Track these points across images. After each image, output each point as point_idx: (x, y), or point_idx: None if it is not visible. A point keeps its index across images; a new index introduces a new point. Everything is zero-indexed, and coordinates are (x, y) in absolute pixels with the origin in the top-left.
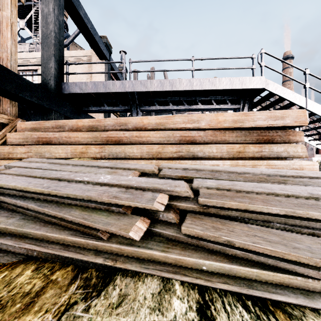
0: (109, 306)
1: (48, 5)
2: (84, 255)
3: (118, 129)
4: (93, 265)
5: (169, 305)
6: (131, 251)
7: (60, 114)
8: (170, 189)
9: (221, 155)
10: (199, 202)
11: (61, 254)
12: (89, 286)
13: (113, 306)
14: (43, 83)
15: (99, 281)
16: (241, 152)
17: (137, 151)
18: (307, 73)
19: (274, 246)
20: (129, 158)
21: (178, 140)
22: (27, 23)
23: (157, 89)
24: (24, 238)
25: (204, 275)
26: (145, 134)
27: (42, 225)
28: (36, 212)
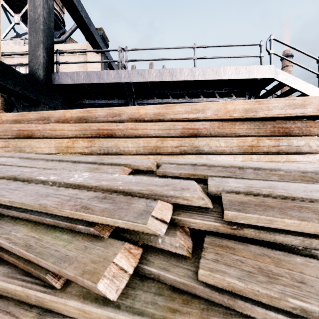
0: None
1: None
2: None
3: (111, 120)
4: None
5: None
6: (102, 317)
7: (50, 107)
8: (174, 194)
9: (231, 149)
10: (225, 217)
11: None
12: None
13: None
14: (31, 72)
15: None
16: (254, 146)
17: (132, 145)
18: None
19: None
20: (122, 153)
21: (179, 133)
22: (23, 19)
23: (155, 79)
24: None
25: None
26: (141, 125)
27: None
28: None
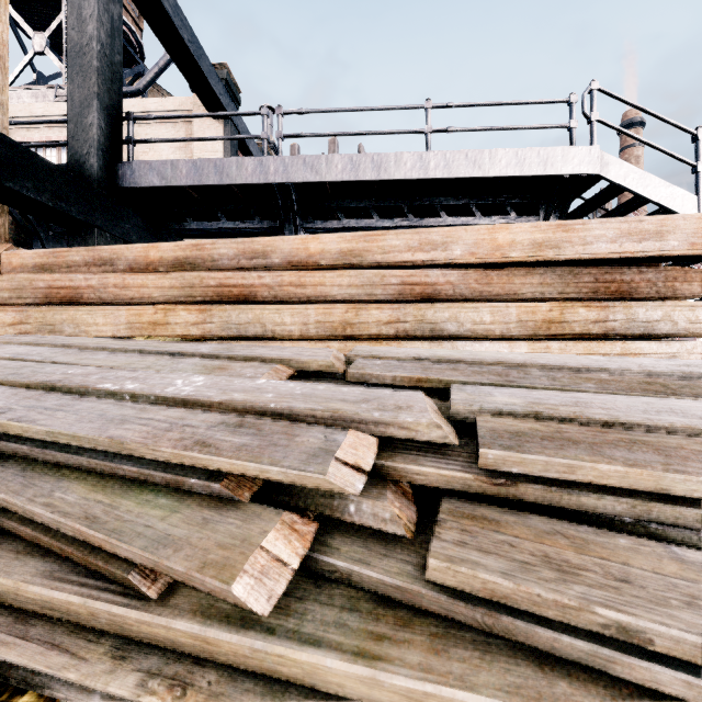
0: None
1: None
2: (74, 659)
3: (247, 266)
4: (103, 697)
5: None
6: (240, 650)
7: (113, 237)
8: (381, 418)
9: (505, 329)
10: (482, 462)
11: None
12: None
13: None
14: (73, 161)
15: None
16: (553, 321)
17: (293, 320)
18: (700, 138)
19: None
20: (272, 337)
21: (395, 293)
22: (52, 43)
23: (343, 177)
24: None
25: None
26: (312, 277)
27: None
28: None
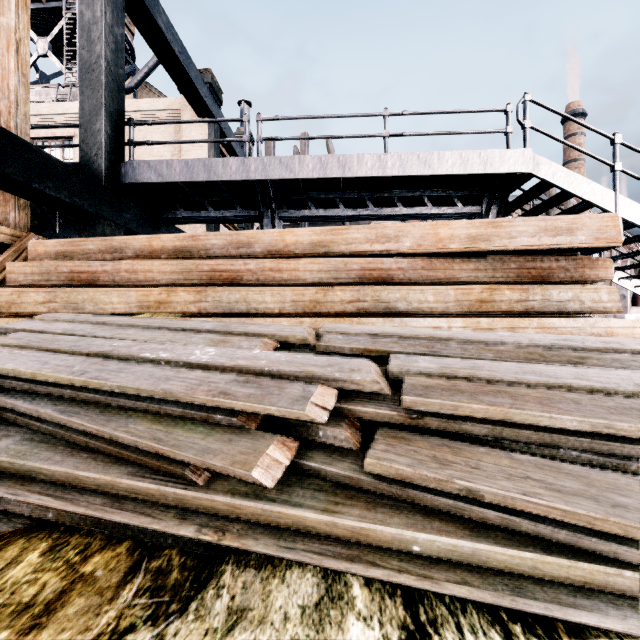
0: (206, 636)
1: (93, 5)
2: (155, 519)
3: (234, 254)
4: (174, 540)
5: (339, 633)
6: (256, 511)
7: (117, 226)
8: (340, 377)
9: (445, 307)
10: (403, 404)
11: (107, 516)
12: (163, 588)
13: (214, 637)
14: (83, 161)
15: (185, 578)
16: (484, 301)
17: (273, 300)
18: (617, 142)
19: (571, 500)
20: (255, 313)
21: (356, 277)
22: (53, 45)
23: (313, 175)
24: (28, 481)
25: (416, 565)
26: (288, 264)
27: (69, 454)
28: (57, 426)
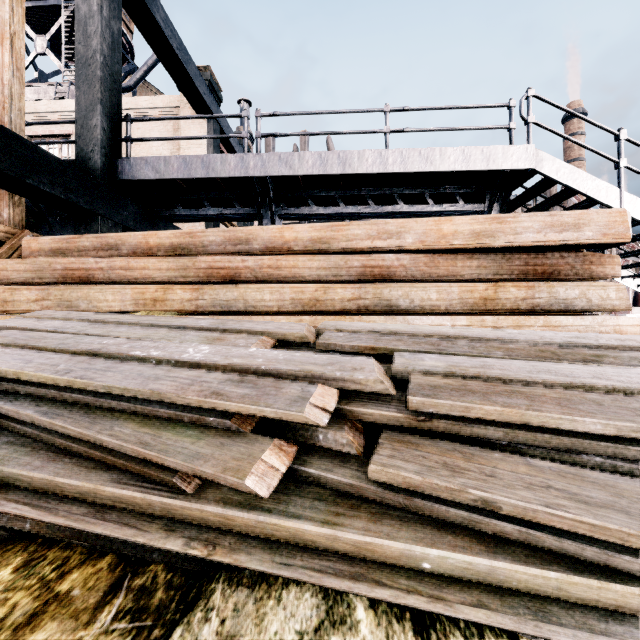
0: None
1: None
2: (140, 531)
3: (232, 251)
4: (161, 554)
5: None
6: (250, 522)
7: (114, 223)
8: (341, 376)
9: (448, 305)
10: (409, 405)
11: (87, 527)
12: (145, 610)
13: None
14: (79, 158)
15: (171, 598)
16: (489, 298)
17: (272, 297)
18: (622, 138)
19: (600, 513)
20: (254, 311)
21: (357, 275)
22: (51, 44)
23: (313, 171)
24: (6, 488)
25: (426, 584)
26: (287, 261)
27: (50, 459)
28: (39, 429)
